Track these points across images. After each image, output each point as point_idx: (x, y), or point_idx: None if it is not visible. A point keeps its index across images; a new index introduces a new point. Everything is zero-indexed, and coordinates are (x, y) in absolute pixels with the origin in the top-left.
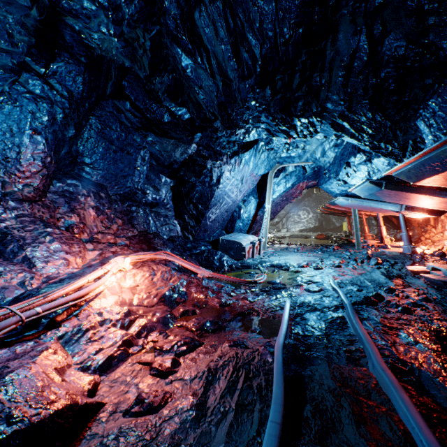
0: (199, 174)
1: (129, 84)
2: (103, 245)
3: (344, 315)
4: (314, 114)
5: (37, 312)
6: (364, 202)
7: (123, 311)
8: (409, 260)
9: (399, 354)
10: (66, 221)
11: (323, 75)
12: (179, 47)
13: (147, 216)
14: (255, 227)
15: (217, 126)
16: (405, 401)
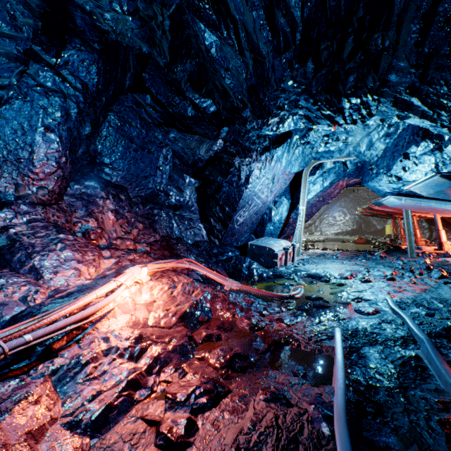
0: (226, 173)
1: (150, 76)
2: (120, 252)
3: (420, 354)
4: (370, 90)
5: (26, 341)
6: (423, 202)
7: (134, 337)
8: None
9: None
10: (82, 226)
11: (386, 35)
12: (201, 22)
13: (169, 219)
14: (287, 230)
15: (246, 116)
16: None
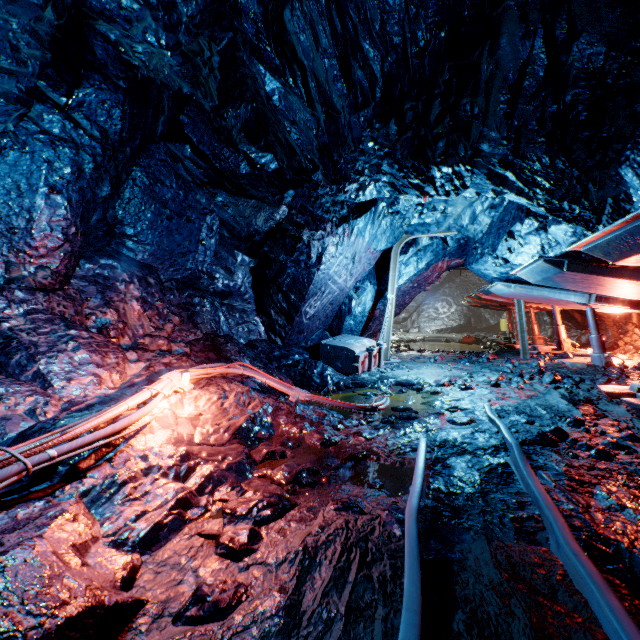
0: (291, 249)
1: (190, 120)
2: (151, 354)
3: (508, 461)
4: (462, 160)
5: (50, 457)
6: (535, 291)
7: (179, 454)
8: (602, 375)
9: (597, 526)
10: (98, 319)
11: (475, 102)
12: (261, 64)
13: (215, 311)
14: (372, 326)
15: (317, 180)
16: (615, 609)
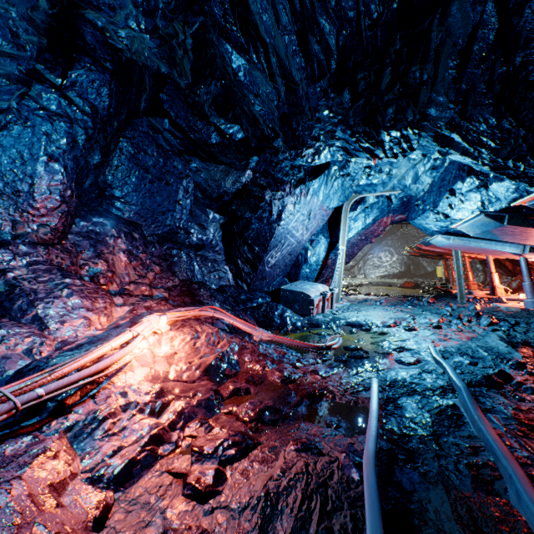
0: (255, 208)
1: (168, 98)
2: (135, 299)
3: (457, 403)
4: (410, 124)
5: (38, 395)
6: (472, 242)
7: (154, 391)
8: None
9: None
10: (90, 269)
11: (424, 69)
12: (228, 43)
13: (190, 261)
14: (325, 273)
15: (278, 146)
16: None
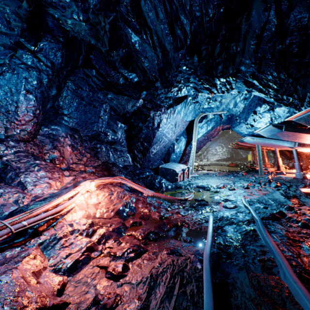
0: (144, 121)
1: (95, 57)
2: (76, 172)
3: (255, 228)
4: (231, 75)
5: (23, 225)
6: (266, 140)
7: (88, 223)
8: (301, 183)
9: (305, 265)
10: (50, 155)
11: (238, 45)
12: (129, 28)
13: (107, 151)
14: (184, 158)
15: (157, 86)
16: None
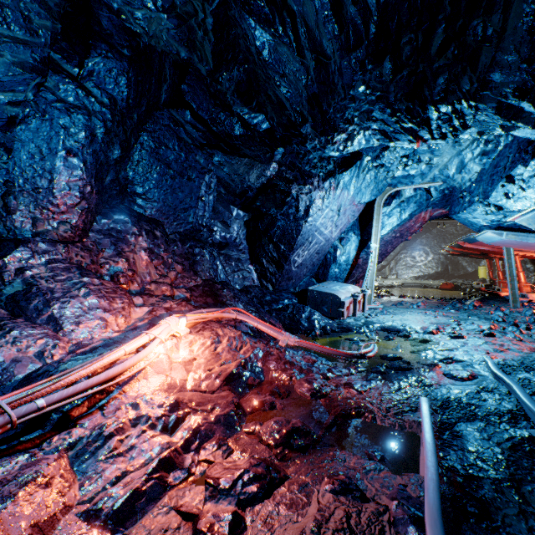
0: (281, 203)
1: (190, 89)
2: (155, 299)
3: None
4: (465, 95)
5: (38, 407)
6: (530, 238)
7: (168, 403)
8: None
9: None
10: (111, 268)
11: (489, 21)
12: (251, 17)
13: (213, 260)
14: (355, 273)
15: (306, 133)
16: None
